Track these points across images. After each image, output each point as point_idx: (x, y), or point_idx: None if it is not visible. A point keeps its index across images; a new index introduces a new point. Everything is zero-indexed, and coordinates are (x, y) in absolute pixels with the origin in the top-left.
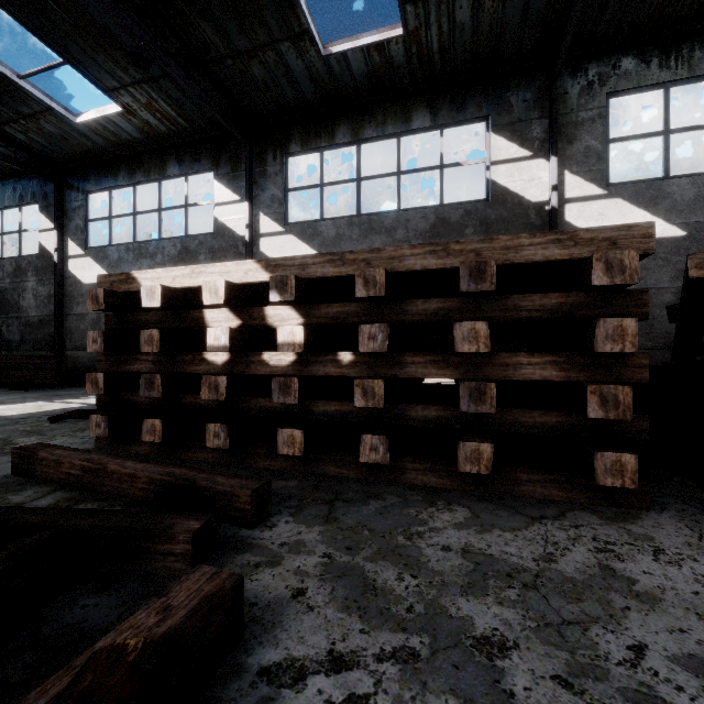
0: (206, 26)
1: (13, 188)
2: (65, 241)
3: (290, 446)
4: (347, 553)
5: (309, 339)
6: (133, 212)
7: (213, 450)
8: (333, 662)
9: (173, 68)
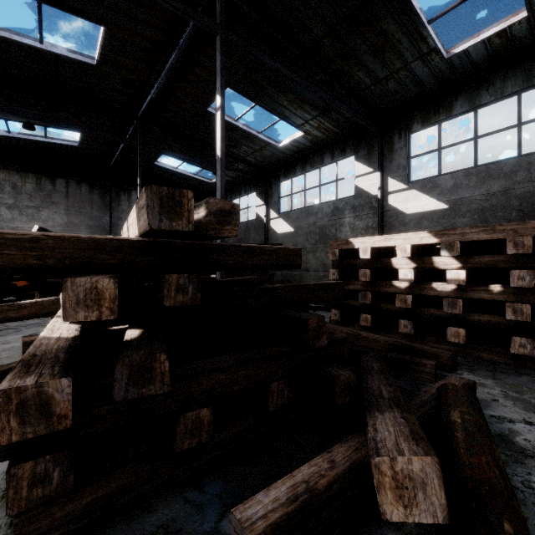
0: (360, 74)
1: (245, 186)
2: (268, 210)
3: (456, 337)
4: (516, 393)
5: (468, 277)
6: (304, 189)
7: (399, 334)
8: (527, 422)
9: (340, 107)
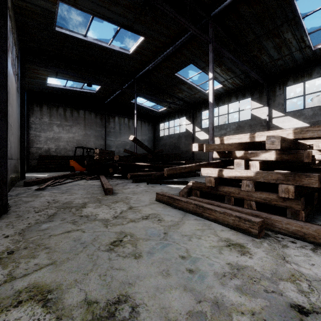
0: (265, 57)
1: (178, 113)
2: (194, 127)
3: None
4: None
5: None
6: (218, 115)
7: None
8: None
9: (253, 74)
